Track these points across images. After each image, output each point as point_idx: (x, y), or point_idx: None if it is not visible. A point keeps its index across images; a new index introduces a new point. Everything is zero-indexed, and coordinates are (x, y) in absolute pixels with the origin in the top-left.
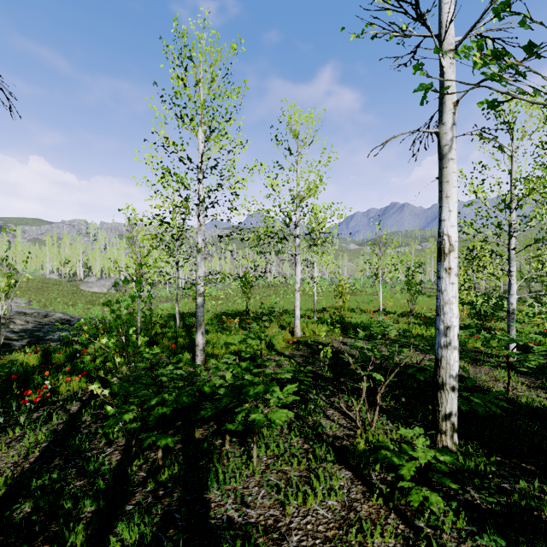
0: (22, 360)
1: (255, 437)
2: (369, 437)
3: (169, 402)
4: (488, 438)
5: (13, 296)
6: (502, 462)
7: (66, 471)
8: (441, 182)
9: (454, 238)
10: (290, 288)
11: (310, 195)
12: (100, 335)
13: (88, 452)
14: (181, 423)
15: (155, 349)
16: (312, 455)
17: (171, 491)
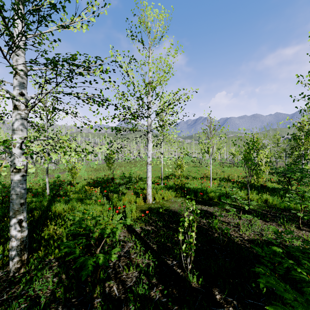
0: None
1: None
2: None
3: None
4: None
5: None
6: None
7: None
8: None
9: None
10: (144, 163)
11: (160, 84)
12: None
13: None
14: None
15: None
16: None
17: None
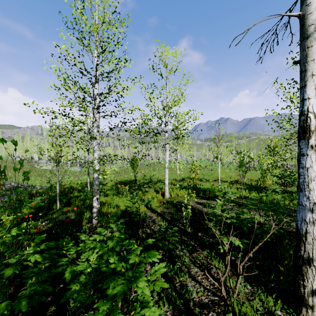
0: None
1: None
2: (237, 313)
3: None
4: None
5: None
6: None
7: None
8: (305, 62)
9: None
10: (162, 166)
11: (175, 105)
12: (33, 198)
13: None
14: (62, 286)
15: (12, 232)
16: None
17: None
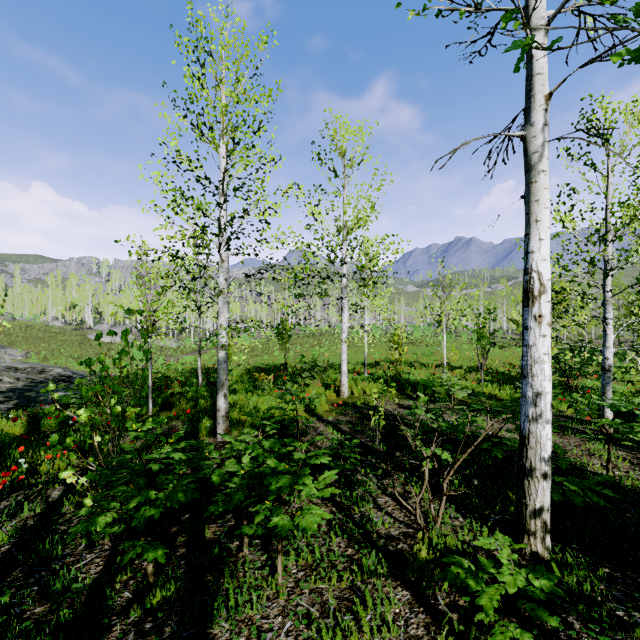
0: (4, 428)
1: (279, 544)
2: (434, 539)
3: (158, 502)
4: (589, 538)
5: (7, 347)
6: (611, 576)
7: (24, 590)
8: (528, 201)
9: (546, 275)
10: (337, 337)
11: (360, 225)
12: None
13: (60, 560)
14: (189, 516)
15: (147, 425)
16: (357, 566)
17: (162, 624)
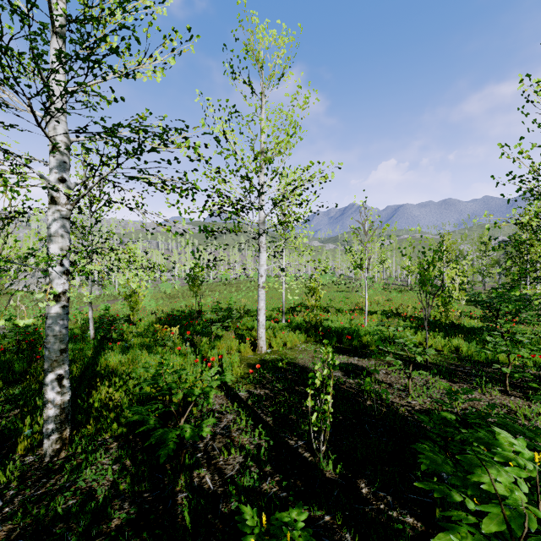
0: None
1: None
2: None
3: None
4: None
5: None
6: None
7: None
8: None
9: None
10: (253, 285)
11: (279, 153)
12: None
13: None
14: None
15: None
16: None
17: None
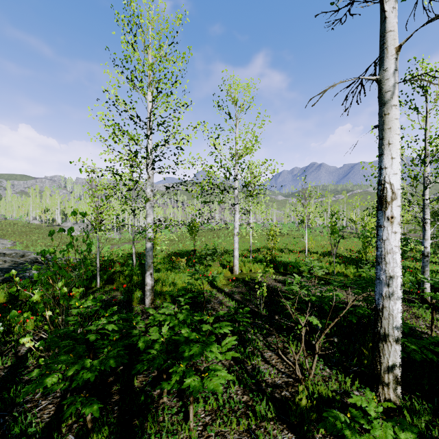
0: None
1: (191, 397)
2: (310, 389)
3: (93, 368)
4: (427, 386)
5: (0, 238)
6: None
7: None
8: (382, 129)
9: (396, 185)
10: (230, 231)
11: (247, 153)
12: None
13: (21, 406)
14: (123, 368)
15: (87, 303)
16: (252, 411)
17: None
